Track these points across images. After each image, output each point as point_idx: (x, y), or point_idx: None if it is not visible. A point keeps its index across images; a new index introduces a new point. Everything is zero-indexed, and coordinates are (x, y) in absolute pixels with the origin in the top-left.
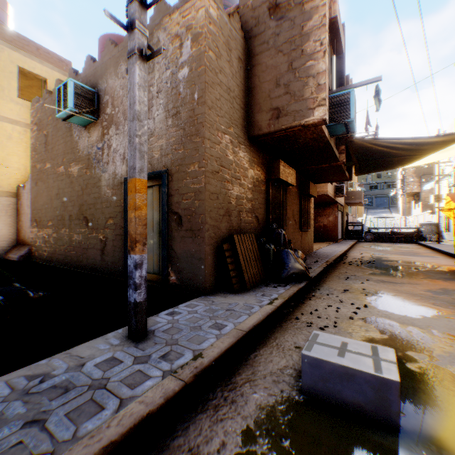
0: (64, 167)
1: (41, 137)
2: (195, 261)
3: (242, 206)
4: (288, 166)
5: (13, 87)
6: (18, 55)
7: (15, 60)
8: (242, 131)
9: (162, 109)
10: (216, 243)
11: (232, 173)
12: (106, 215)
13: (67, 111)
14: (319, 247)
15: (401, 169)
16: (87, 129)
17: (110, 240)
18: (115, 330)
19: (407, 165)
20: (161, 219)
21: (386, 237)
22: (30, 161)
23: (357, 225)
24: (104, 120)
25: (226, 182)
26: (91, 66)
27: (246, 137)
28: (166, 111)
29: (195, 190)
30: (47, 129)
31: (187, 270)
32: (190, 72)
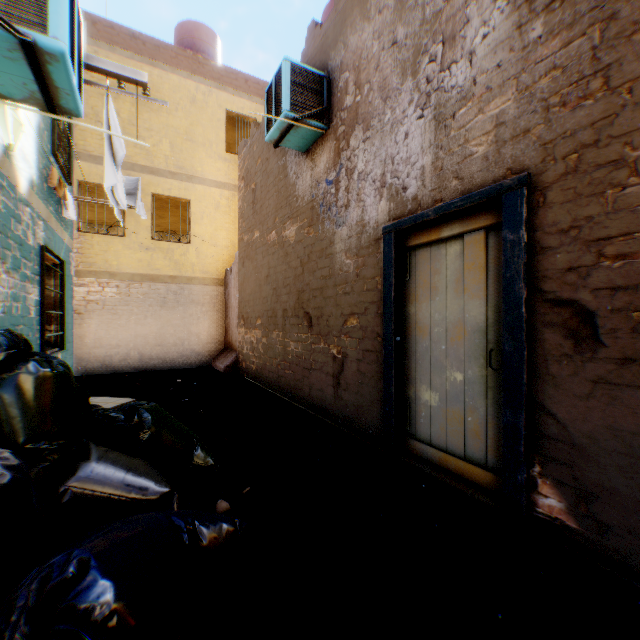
0: (275, 232)
1: (247, 195)
2: None
3: None
4: None
5: (220, 139)
6: (224, 95)
7: (221, 103)
8: None
9: (502, 12)
10: None
11: None
12: (344, 308)
13: (280, 119)
14: None
15: None
16: (308, 155)
17: (351, 360)
18: None
19: None
20: (502, 320)
21: None
22: (237, 236)
23: None
24: (340, 124)
25: None
26: (315, 38)
27: None
28: (516, 8)
29: None
30: (254, 181)
31: (625, 500)
32: None
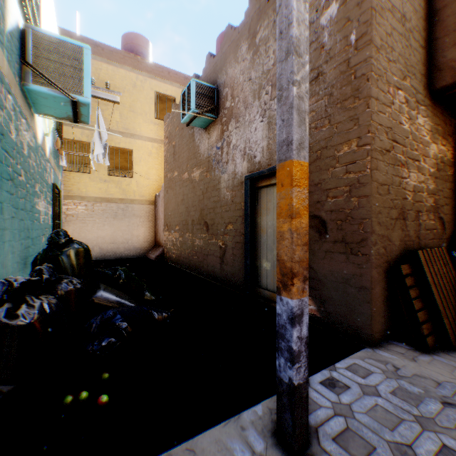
0: (187, 173)
1: (170, 149)
2: (352, 289)
3: (419, 203)
4: None
5: (152, 110)
6: (154, 82)
7: (152, 87)
8: (420, 84)
9: None
10: (385, 263)
11: (407, 150)
12: (226, 219)
13: (190, 113)
14: None
15: None
16: (206, 130)
17: (229, 248)
18: (251, 404)
19: None
20: None
21: None
22: (163, 173)
23: None
24: (223, 116)
25: (399, 165)
26: (210, 63)
27: (425, 93)
28: None
29: (350, 181)
30: (174, 140)
31: (335, 301)
32: (341, 6)
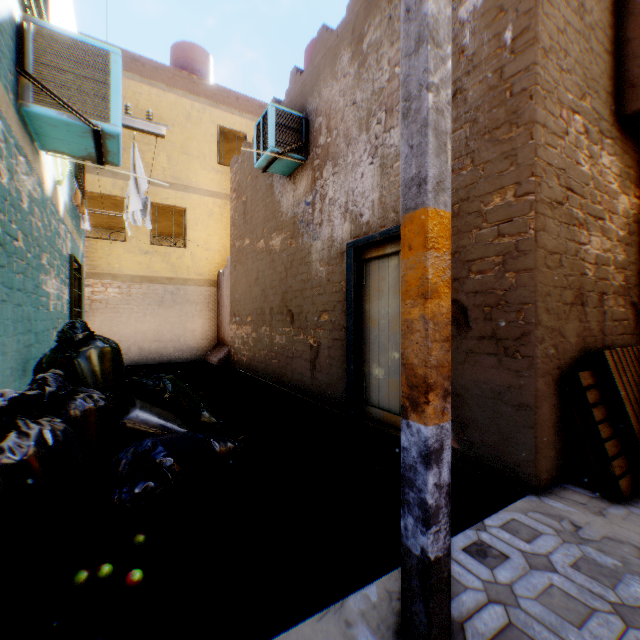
0: (263, 241)
1: (239, 206)
2: (506, 408)
3: (604, 281)
4: None
5: (213, 152)
6: (217, 112)
7: (214, 119)
8: (605, 107)
9: None
10: (556, 370)
11: (587, 203)
12: (319, 306)
13: (267, 153)
14: None
15: None
16: (291, 179)
17: (324, 347)
18: (360, 584)
19: None
20: None
21: None
22: (229, 241)
23: None
24: (316, 157)
25: (575, 225)
26: (297, 82)
27: (612, 120)
28: None
29: (504, 248)
30: (245, 194)
31: (482, 425)
32: None
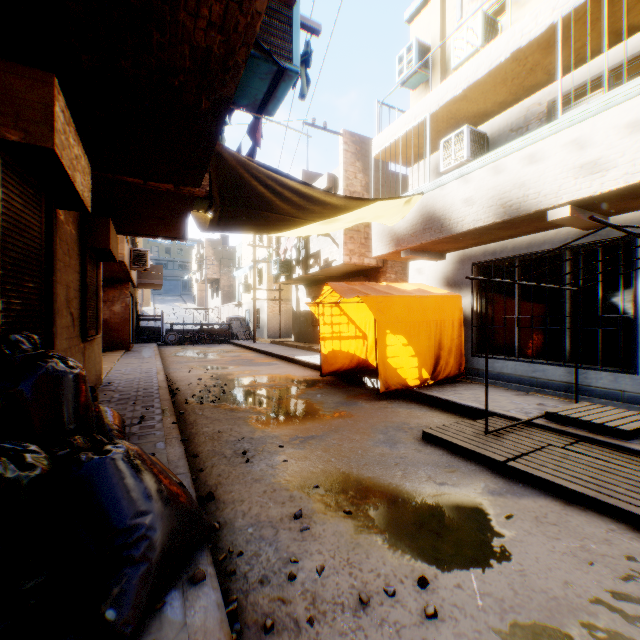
0: None
1: None
2: None
3: None
4: (77, 133)
5: None
6: None
7: None
8: None
9: None
10: None
11: None
12: None
13: None
14: (109, 368)
15: (198, 247)
16: None
17: None
18: None
19: (282, 232)
20: None
21: (196, 336)
22: None
23: (155, 320)
24: None
25: None
26: None
27: None
28: None
29: None
30: None
31: None
32: None
